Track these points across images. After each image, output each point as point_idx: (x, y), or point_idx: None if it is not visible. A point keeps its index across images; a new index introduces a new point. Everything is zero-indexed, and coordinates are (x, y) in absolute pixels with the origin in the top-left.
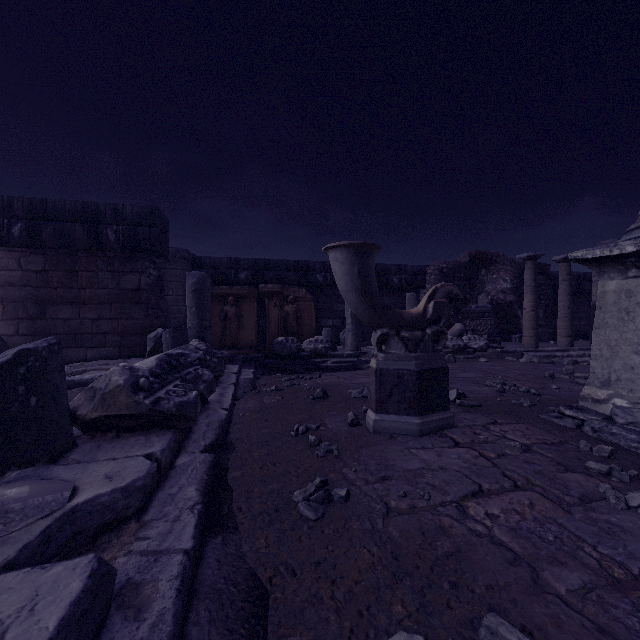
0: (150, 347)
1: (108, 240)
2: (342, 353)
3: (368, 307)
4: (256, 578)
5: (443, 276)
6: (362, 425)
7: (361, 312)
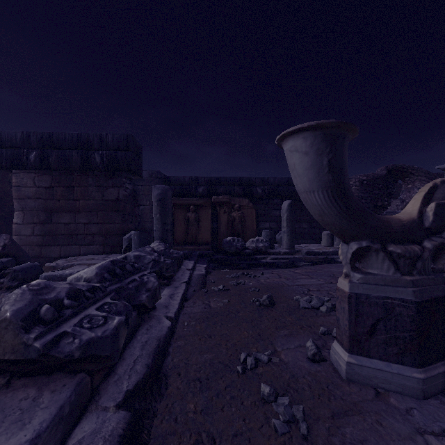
0: (125, 246)
1: (95, 162)
2: (279, 251)
3: (341, 212)
4: None
5: (363, 187)
6: (326, 361)
7: (330, 218)
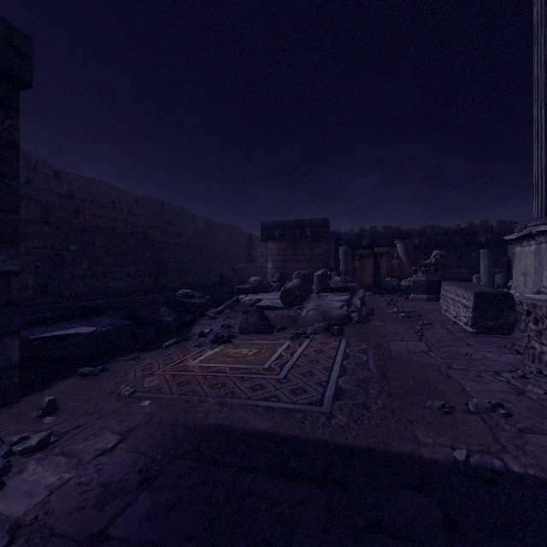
0: None
1: (307, 235)
2: None
3: (409, 260)
4: (372, 308)
5: None
6: (409, 299)
7: (407, 262)
